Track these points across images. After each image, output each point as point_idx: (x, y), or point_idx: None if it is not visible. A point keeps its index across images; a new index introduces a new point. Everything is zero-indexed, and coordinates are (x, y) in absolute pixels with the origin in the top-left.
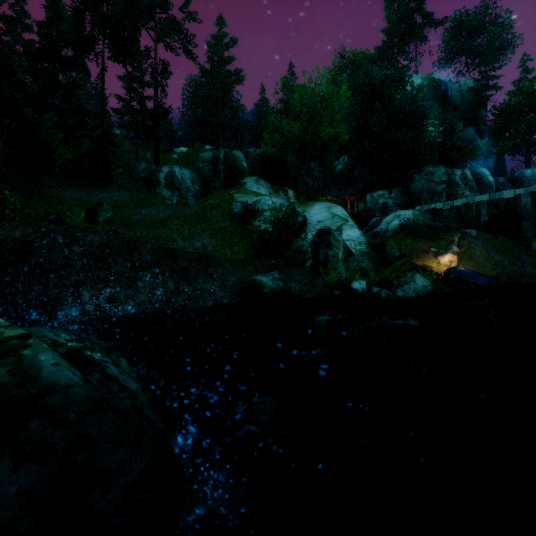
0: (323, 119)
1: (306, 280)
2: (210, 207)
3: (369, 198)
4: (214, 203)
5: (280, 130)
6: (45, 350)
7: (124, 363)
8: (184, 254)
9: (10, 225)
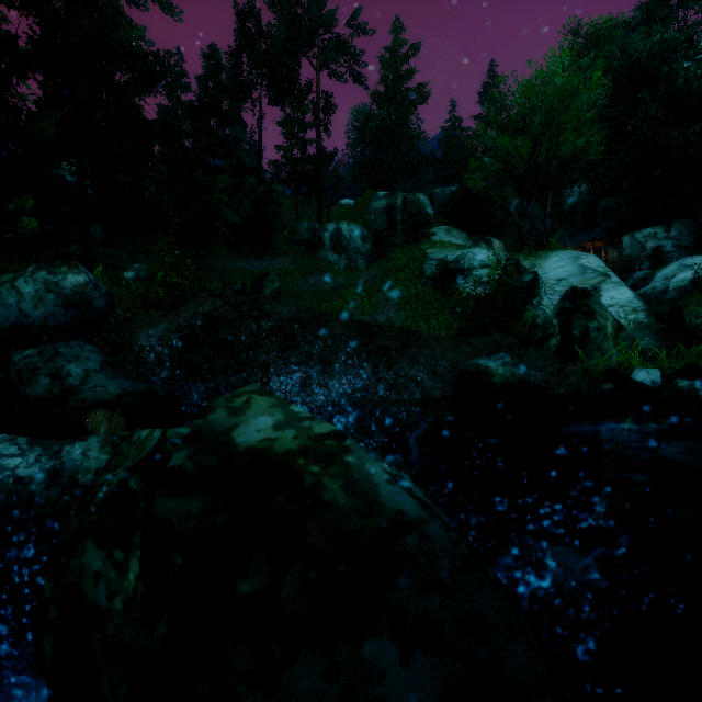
0: (564, 125)
1: (551, 366)
2: (394, 269)
3: (628, 242)
4: (400, 264)
5: (494, 152)
6: (369, 458)
7: (408, 480)
8: (382, 329)
9: (200, 298)
